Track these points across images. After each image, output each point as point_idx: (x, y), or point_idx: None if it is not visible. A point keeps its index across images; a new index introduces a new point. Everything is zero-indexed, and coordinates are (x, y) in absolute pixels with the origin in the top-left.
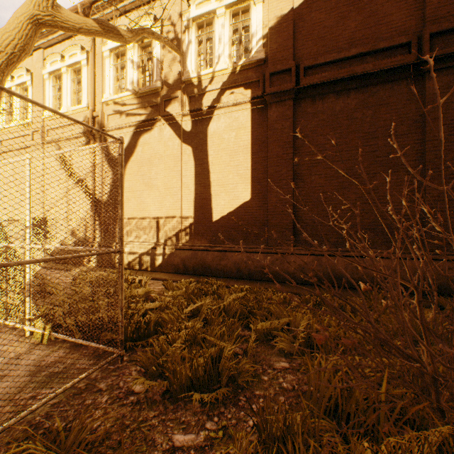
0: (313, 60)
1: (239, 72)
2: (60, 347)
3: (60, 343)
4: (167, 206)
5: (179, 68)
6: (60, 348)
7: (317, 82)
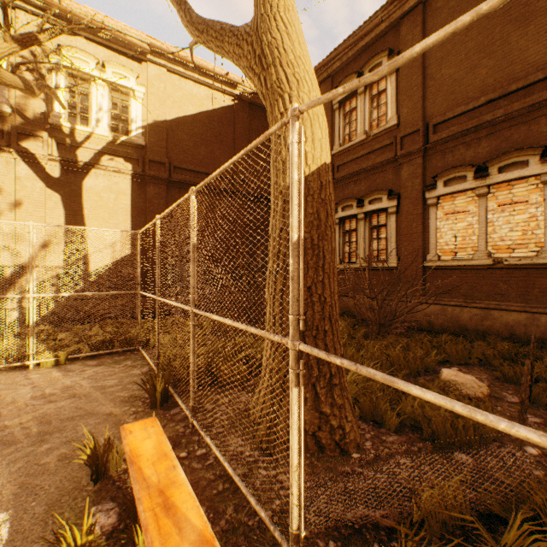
0: (181, 164)
1: (119, 144)
2: (83, 362)
3: (76, 362)
4: (22, 253)
5: (43, 106)
6: (84, 362)
7: (183, 181)
